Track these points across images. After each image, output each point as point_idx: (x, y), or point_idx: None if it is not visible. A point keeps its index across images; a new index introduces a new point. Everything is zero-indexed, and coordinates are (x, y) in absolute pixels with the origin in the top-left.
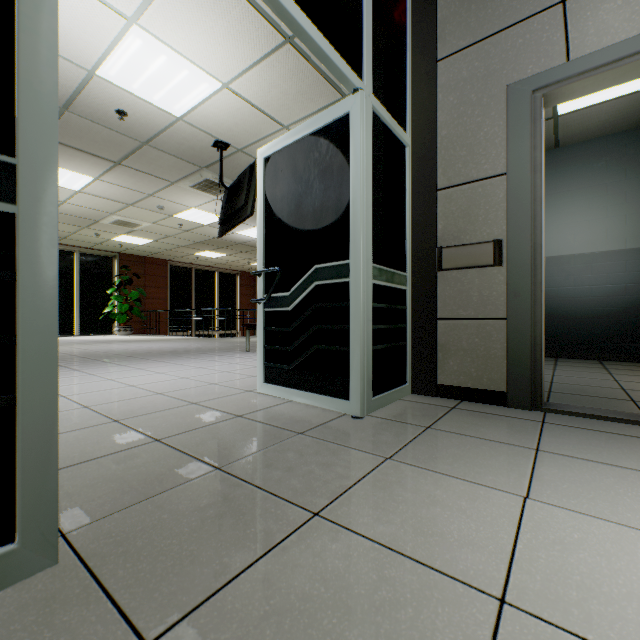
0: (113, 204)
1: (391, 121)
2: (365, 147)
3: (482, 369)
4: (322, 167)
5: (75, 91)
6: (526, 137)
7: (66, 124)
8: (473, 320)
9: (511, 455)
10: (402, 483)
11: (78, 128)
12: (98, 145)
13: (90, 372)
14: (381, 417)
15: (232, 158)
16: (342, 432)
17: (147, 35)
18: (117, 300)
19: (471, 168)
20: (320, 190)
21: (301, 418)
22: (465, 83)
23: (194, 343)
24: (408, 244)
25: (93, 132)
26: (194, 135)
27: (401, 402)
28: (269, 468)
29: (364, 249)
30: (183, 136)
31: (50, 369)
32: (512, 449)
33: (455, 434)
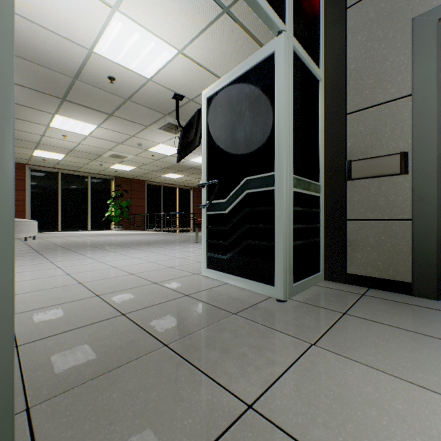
0: (109, 143)
1: (308, 59)
2: (287, 79)
3: (388, 262)
4: (251, 99)
5: (81, 65)
6: (432, 60)
7: (77, 89)
8: (379, 221)
9: (433, 348)
10: (330, 374)
11: (85, 91)
12: (98, 103)
13: (90, 256)
14: (301, 301)
15: (186, 106)
16: (269, 314)
17: (125, 18)
18: (113, 207)
19: (378, 93)
20: (250, 118)
21: (235, 299)
22: (372, 22)
23: (161, 236)
24: (321, 159)
25: (94, 94)
26: (160, 91)
27: (316, 287)
28: (208, 348)
29: (287, 162)
30: (152, 92)
31: (5, 266)
32: (432, 341)
33: (371, 321)
